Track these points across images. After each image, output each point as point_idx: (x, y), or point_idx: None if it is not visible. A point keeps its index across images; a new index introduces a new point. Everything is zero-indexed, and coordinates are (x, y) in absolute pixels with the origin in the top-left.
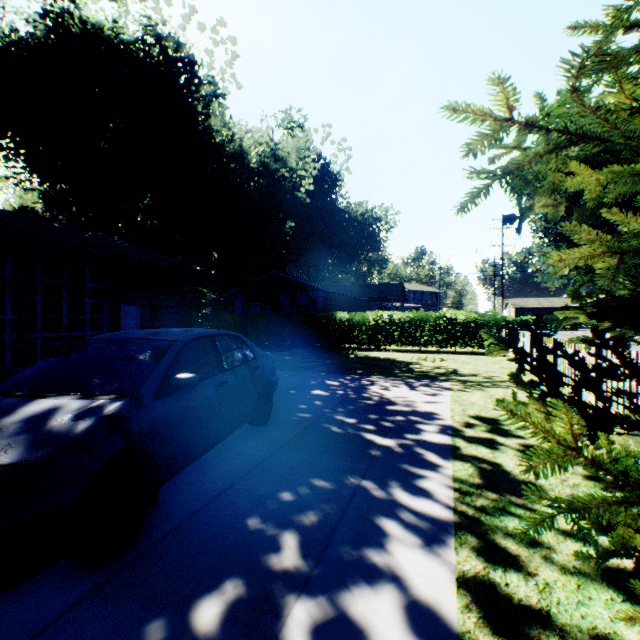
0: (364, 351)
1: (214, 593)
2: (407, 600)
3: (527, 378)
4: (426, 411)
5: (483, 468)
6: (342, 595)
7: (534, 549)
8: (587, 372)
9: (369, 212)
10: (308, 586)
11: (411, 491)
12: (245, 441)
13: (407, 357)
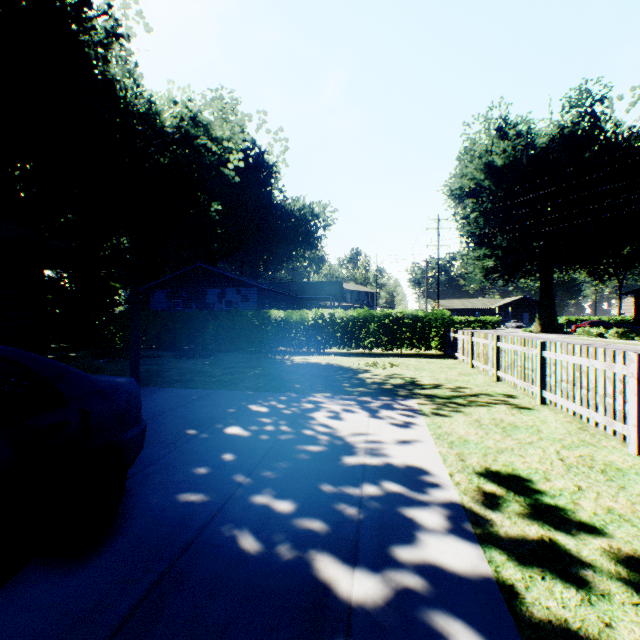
0: (303, 355)
1: None
2: None
3: (499, 388)
4: (407, 465)
5: None
6: None
7: None
8: None
9: (307, 208)
10: None
11: None
12: None
13: (353, 362)
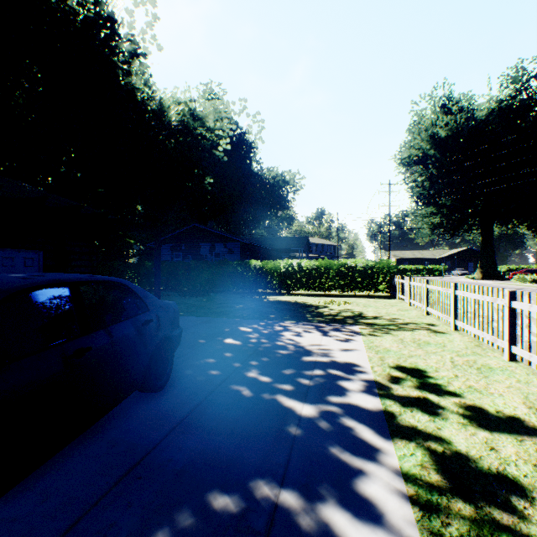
0: (276, 295)
1: None
2: None
3: (426, 320)
4: (344, 362)
5: (433, 450)
6: None
7: None
8: None
9: (279, 176)
10: None
11: (353, 510)
12: (128, 420)
13: (315, 301)
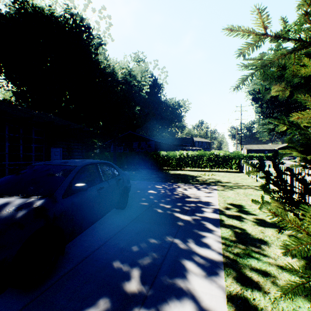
0: (174, 170)
1: (93, 307)
2: (200, 310)
3: (254, 184)
4: (206, 201)
5: (236, 231)
6: (164, 307)
7: (266, 277)
8: (307, 185)
9: (176, 103)
10: (145, 302)
11: (200, 245)
12: (113, 218)
13: (195, 173)
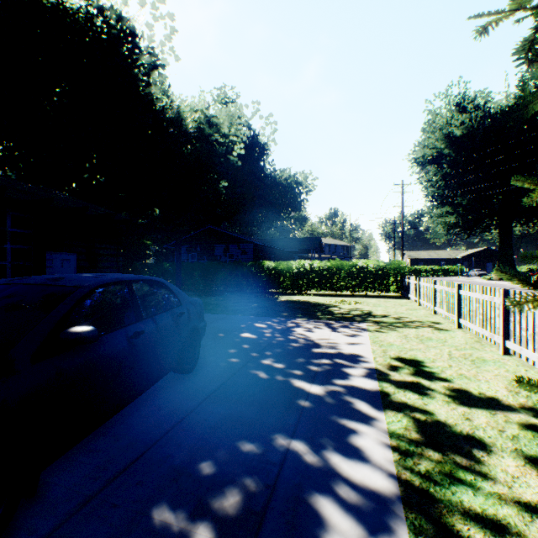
0: (288, 295)
1: None
2: None
3: (432, 318)
4: (349, 353)
5: (417, 418)
6: None
7: None
8: None
9: (292, 177)
10: None
11: (347, 453)
12: (167, 393)
13: (326, 300)
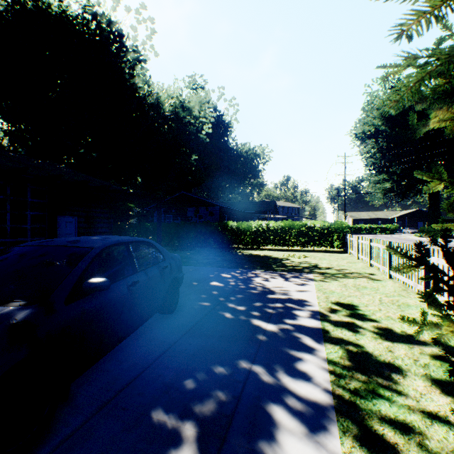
0: (248, 250)
1: None
2: None
3: (368, 270)
4: (298, 299)
5: (350, 350)
6: None
7: (408, 435)
8: None
9: (251, 150)
10: None
11: (294, 375)
12: (155, 328)
13: (280, 254)
